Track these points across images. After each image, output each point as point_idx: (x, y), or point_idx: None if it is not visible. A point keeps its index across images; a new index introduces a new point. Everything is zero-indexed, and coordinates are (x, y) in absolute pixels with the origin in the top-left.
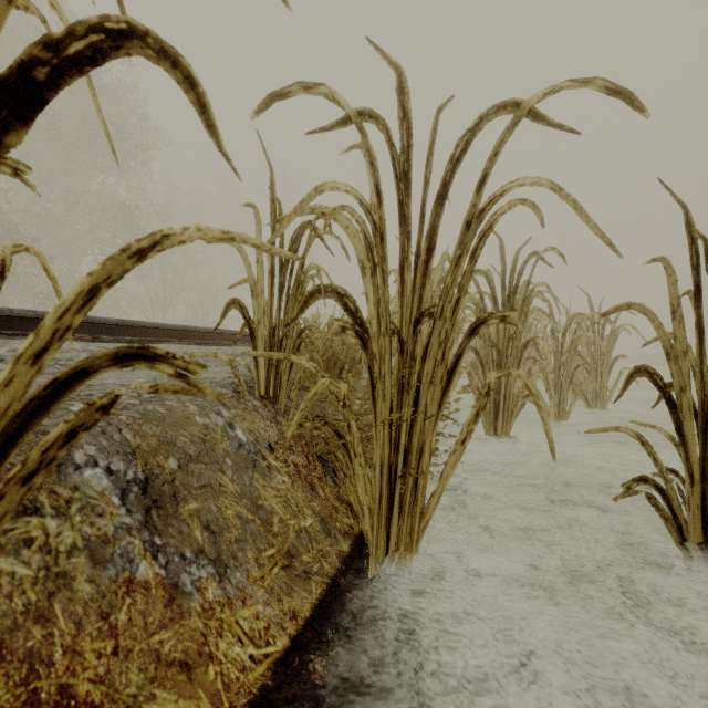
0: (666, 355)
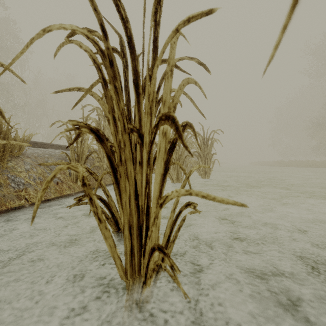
0: (108, 121)
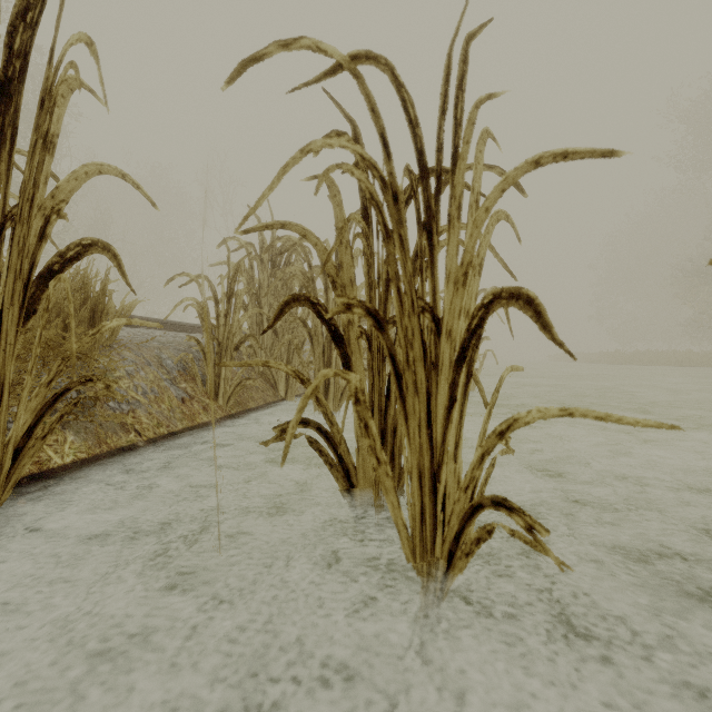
0: (332, 283)
